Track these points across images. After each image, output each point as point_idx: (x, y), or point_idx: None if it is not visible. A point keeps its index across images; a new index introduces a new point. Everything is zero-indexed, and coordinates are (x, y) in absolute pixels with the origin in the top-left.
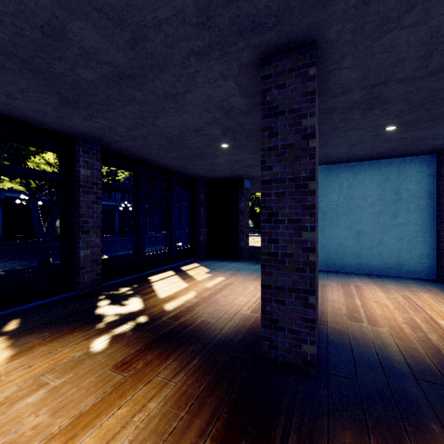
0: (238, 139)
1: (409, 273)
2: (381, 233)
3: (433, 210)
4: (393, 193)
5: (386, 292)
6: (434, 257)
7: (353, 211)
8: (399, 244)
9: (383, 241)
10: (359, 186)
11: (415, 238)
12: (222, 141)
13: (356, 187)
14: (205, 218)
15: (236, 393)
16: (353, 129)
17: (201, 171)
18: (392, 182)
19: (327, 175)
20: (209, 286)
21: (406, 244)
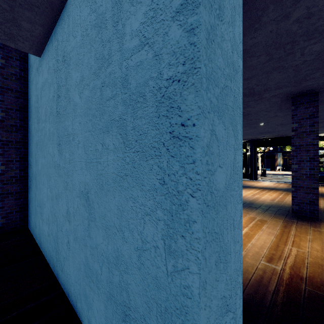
0: None
1: None
2: None
3: None
4: None
5: None
6: None
7: None
8: None
9: None
10: None
11: None
12: None
13: None
14: None
15: (321, 211)
16: (249, 78)
17: None
18: None
19: None
20: None
21: None
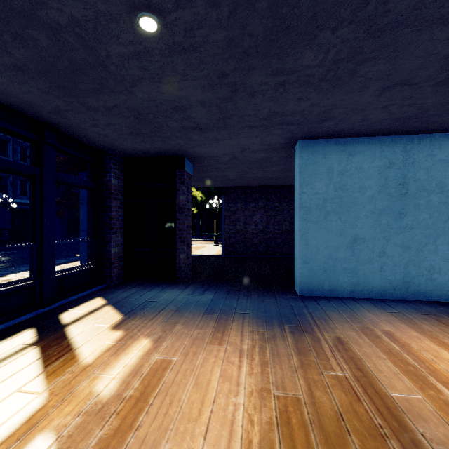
0: (186, 4)
1: (418, 294)
2: (384, 240)
3: (446, 208)
4: (398, 183)
5: (445, 346)
6: (447, 271)
7: (347, 208)
8: (406, 255)
9: (386, 251)
10: (354, 172)
11: (425, 246)
12: (140, 0)
13: (351, 174)
14: (120, 218)
15: None
16: (443, 19)
17: (108, 130)
18: (397, 169)
19: (311, 155)
20: (107, 389)
21: (415, 254)
